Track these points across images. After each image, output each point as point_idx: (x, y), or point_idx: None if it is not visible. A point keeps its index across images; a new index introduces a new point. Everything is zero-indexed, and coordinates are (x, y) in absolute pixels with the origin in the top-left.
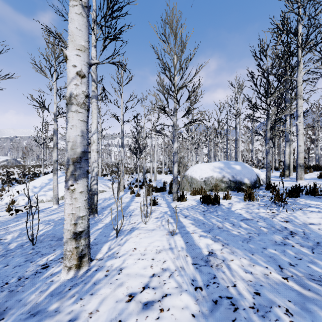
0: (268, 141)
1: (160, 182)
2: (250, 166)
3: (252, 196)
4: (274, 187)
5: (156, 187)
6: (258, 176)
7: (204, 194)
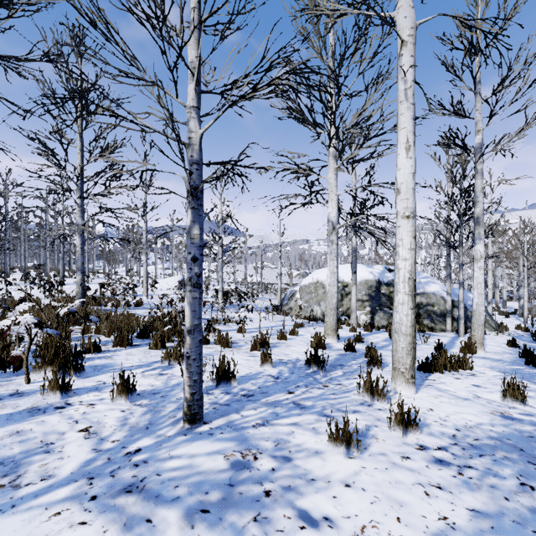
0: None
1: (510, 309)
2: None
3: None
4: None
5: (507, 311)
6: None
7: None
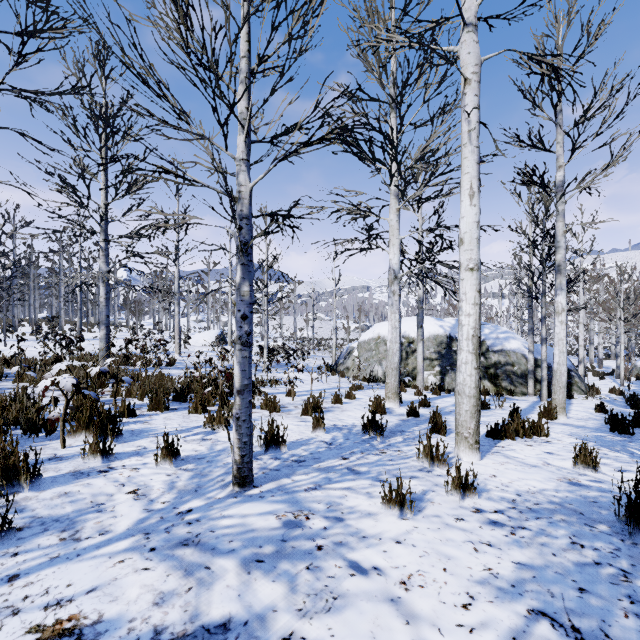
0: None
1: (607, 369)
2: None
3: None
4: None
5: (603, 372)
6: None
7: (638, 375)
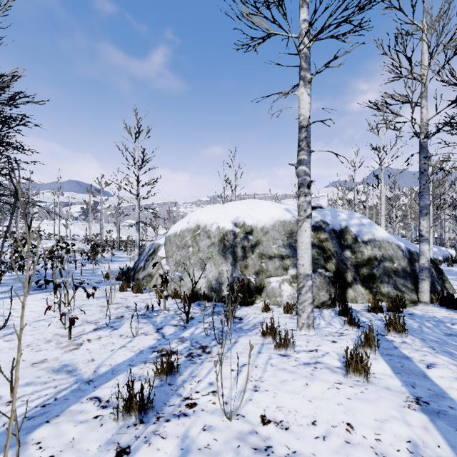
0: (456, 235)
1: None
2: (445, 249)
3: (439, 263)
4: (456, 261)
5: None
6: (452, 255)
7: None
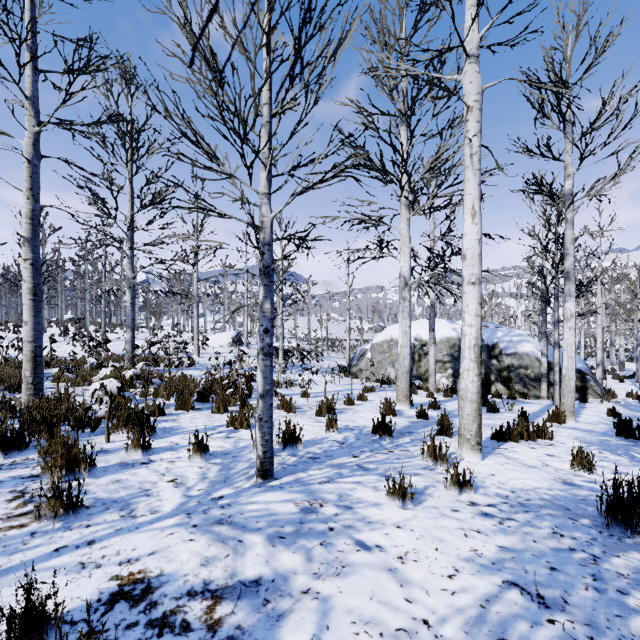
0: None
1: (628, 372)
2: None
3: None
4: None
5: (623, 375)
6: None
7: None
